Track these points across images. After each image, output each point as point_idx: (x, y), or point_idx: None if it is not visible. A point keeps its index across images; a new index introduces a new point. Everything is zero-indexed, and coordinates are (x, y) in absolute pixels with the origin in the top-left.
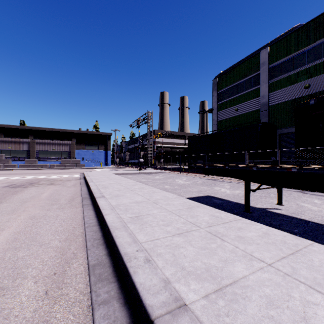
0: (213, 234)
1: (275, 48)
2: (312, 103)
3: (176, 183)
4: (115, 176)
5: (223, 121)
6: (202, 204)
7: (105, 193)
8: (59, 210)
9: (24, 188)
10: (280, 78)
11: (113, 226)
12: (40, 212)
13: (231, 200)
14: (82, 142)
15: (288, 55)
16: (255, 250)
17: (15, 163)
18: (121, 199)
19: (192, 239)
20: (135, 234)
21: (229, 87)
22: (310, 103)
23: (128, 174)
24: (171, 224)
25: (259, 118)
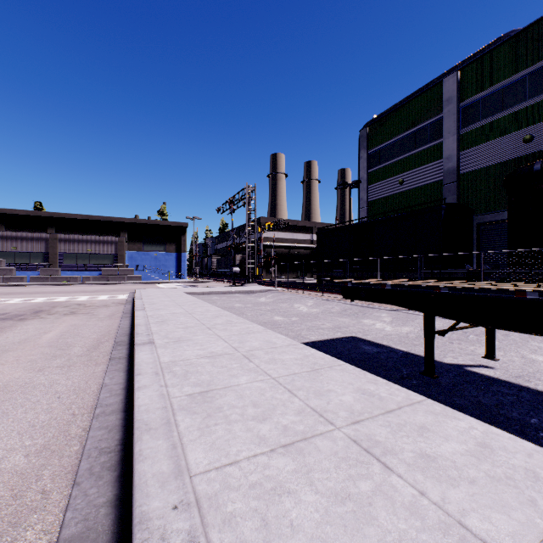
0: (364, 446)
1: (469, 72)
2: (537, 168)
3: (295, 311)
4: (186, 299)
5: (377, 201)
6: (340, 362)
7: (157, 335)
8: (61, 371)
9: (18, 322)
10: (479, 126)
11: (144, 420)
12: (22, 376)
13: (394, 346)
14: (138, 238)
15: (494, 85)
16: (469, 505)
17: (24, 275)
18: (184, 348)
19: (315, 463)
20: (186, 446)
21: (388, 143)
22: (533, 167)
23: (212, 294)
24: (273, 414)
25: (442, 195)
